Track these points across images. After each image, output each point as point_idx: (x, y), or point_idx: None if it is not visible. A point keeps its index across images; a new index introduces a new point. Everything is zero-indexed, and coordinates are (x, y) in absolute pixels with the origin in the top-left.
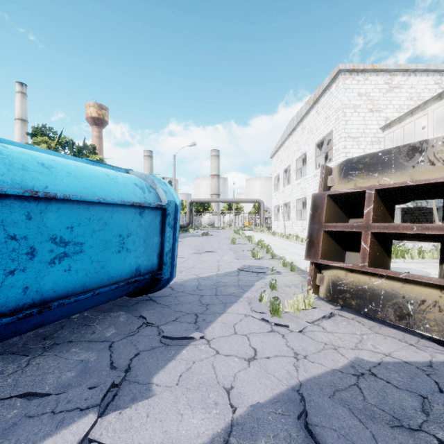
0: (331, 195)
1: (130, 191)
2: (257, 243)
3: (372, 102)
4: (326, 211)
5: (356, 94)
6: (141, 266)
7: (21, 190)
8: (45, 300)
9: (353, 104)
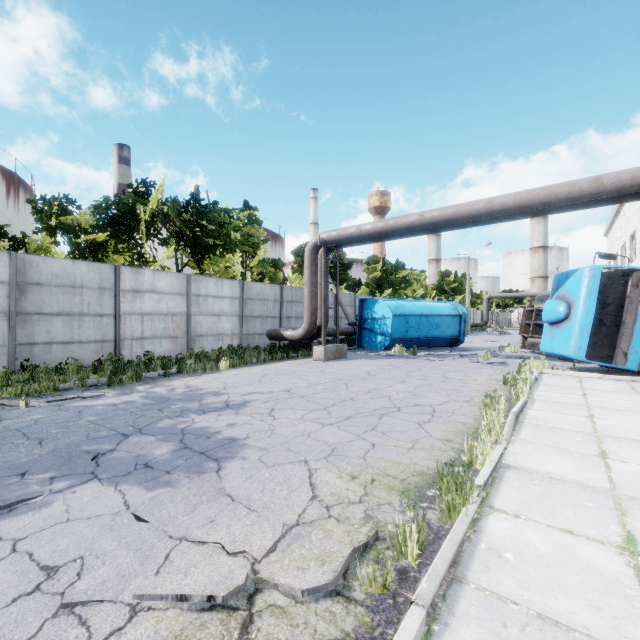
0: (529, 310)
1: (450, 311)
2: None
3: None
4: (526, 316)
5: None
6: (453, 334)
7: (432, 314)
8: (434, 337)
9: None
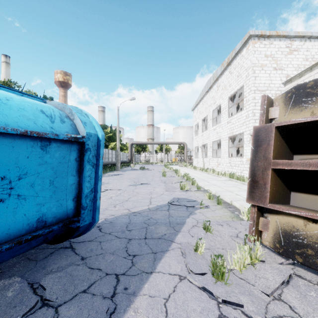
0: (278, 128)
1: (26, 117)
2: (183, 176)
3: (276, 62)
4: (274, 145)
5: (263, 55)
6: (46, 214)
7: None
8: None
9: (261, 63)
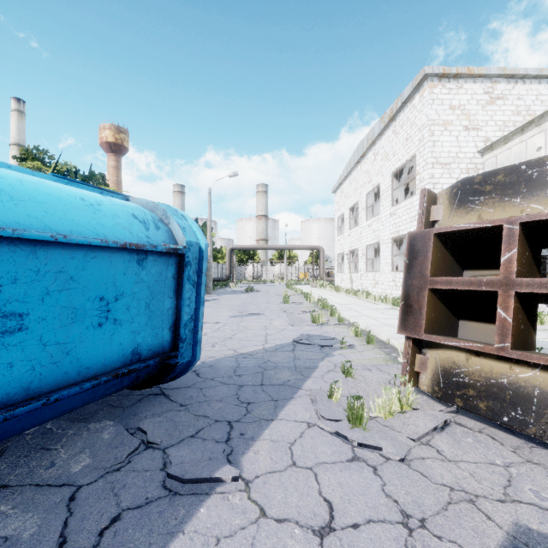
0: (439, 235)
1: (121, 225)
2: (316, 302)
3: (468, 117)
4: (432, 258)
5: (447, 107)
6: (141, 345)
7: None
8: None
9: (443, 120)
